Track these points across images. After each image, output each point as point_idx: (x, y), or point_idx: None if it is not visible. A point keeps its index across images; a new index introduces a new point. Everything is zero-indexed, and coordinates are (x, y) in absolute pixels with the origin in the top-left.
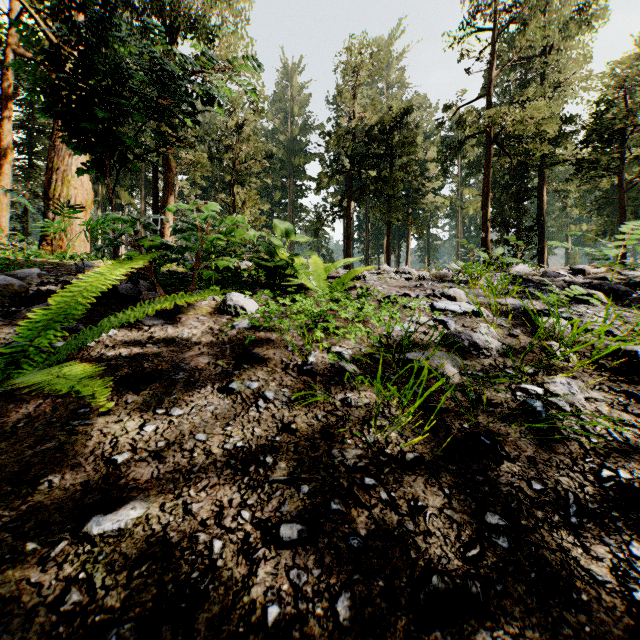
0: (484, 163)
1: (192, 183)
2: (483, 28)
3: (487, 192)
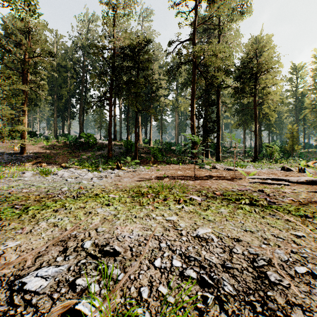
0: (192, 80)
1: (3, 71)
2: None
3: (194, 97)
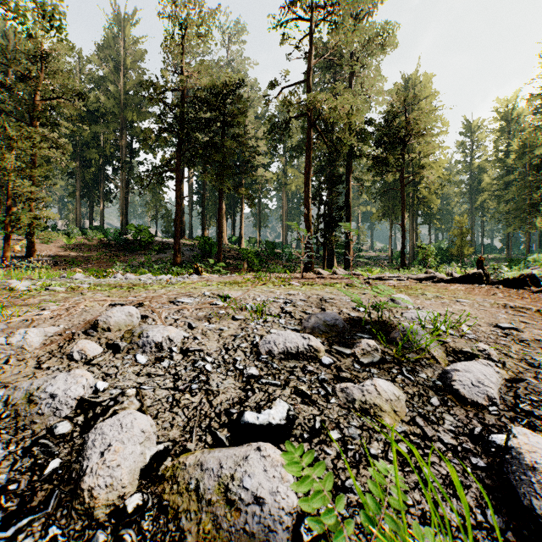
0: (307, 144)
1: None
2: (306, 20)
3: (309, 171)
